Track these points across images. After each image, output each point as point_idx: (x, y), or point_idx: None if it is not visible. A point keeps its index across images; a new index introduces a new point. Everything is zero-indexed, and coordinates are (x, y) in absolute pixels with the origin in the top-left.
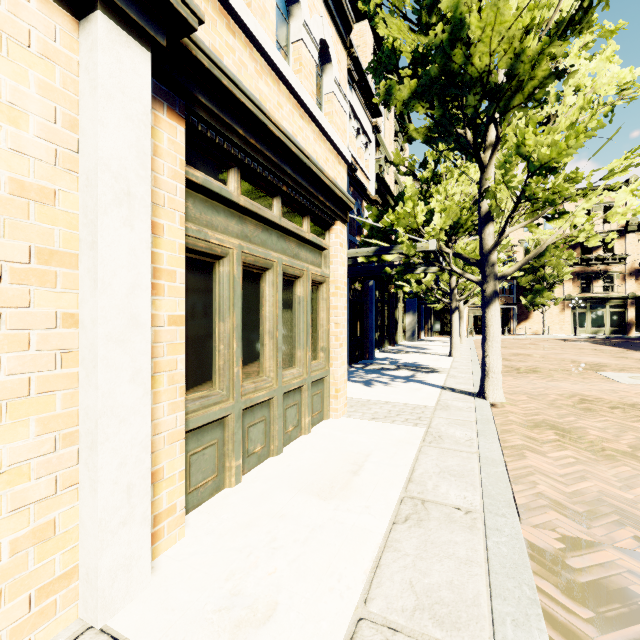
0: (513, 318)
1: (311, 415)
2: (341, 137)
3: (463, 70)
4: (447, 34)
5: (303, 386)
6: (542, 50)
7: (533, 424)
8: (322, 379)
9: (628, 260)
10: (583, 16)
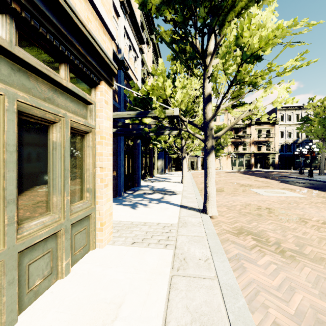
0: None
1: (72, 254)
2: (106, 13)
3: None
4: None
5: (59, 231)
6: None
7: (237, 231)
8: (87, 216)
9: (251, 137)
10: None
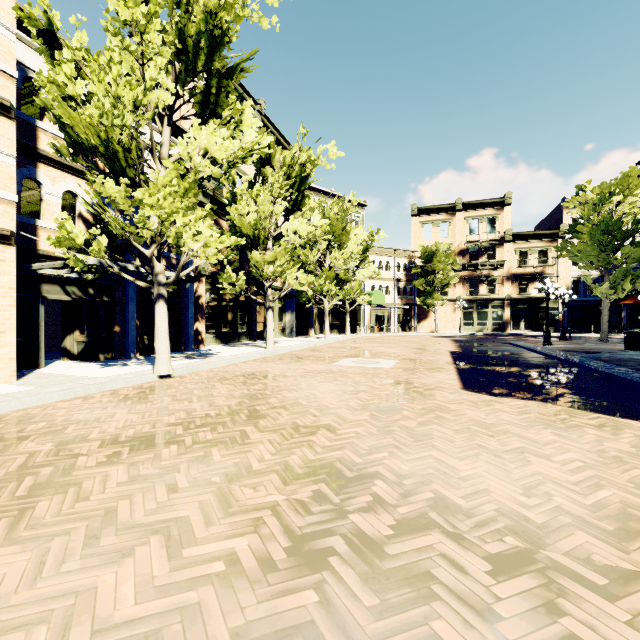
0: (414, 317)
1: None
2: (2, 183)
3: (82, 141)
4: (55, 119)
5: None
6: (108, 136)
7: (149, 387)
8: None
9: (506, 266)
10: (217, 98)
